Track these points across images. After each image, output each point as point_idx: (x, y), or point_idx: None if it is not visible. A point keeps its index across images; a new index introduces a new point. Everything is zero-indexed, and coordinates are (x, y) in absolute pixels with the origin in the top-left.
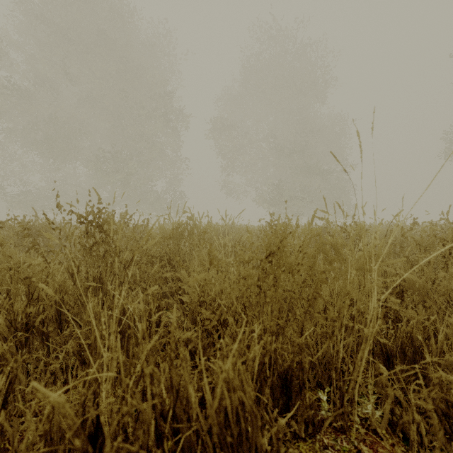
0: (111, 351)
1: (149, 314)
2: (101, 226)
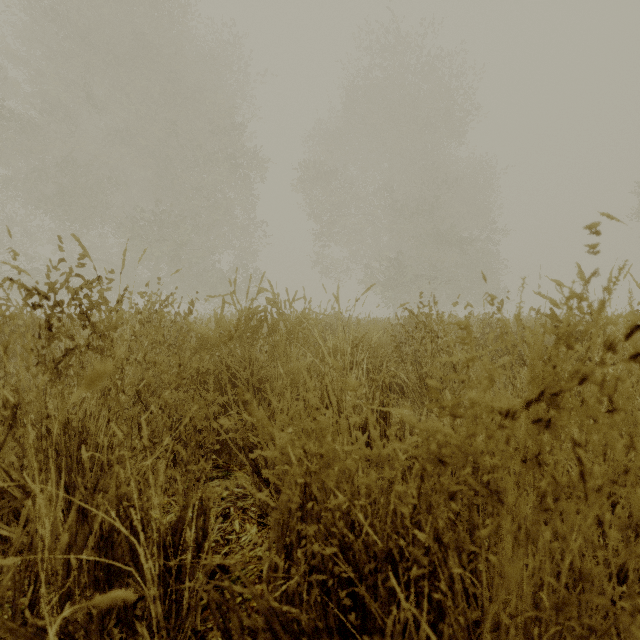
0: (69, 639)
1: (179, 520)
2: (86, 313)
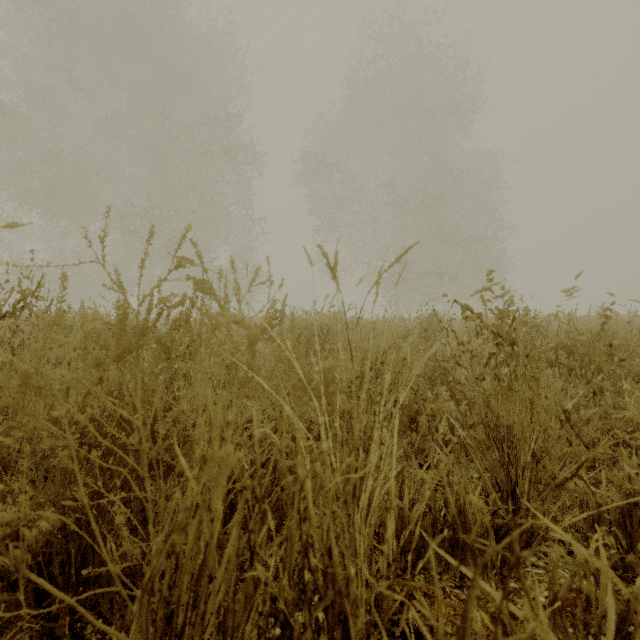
0: None
1: None
2: None
